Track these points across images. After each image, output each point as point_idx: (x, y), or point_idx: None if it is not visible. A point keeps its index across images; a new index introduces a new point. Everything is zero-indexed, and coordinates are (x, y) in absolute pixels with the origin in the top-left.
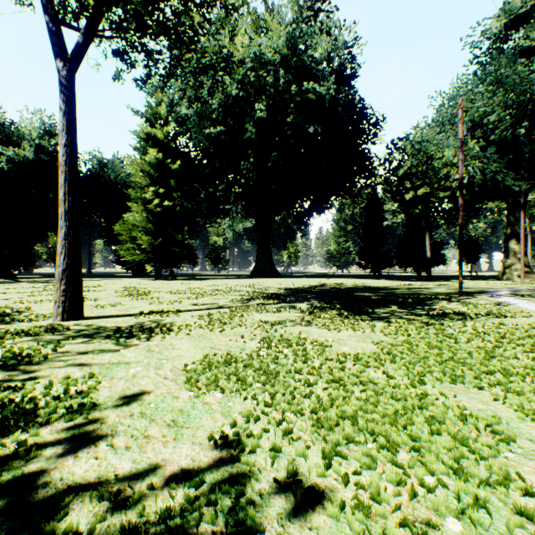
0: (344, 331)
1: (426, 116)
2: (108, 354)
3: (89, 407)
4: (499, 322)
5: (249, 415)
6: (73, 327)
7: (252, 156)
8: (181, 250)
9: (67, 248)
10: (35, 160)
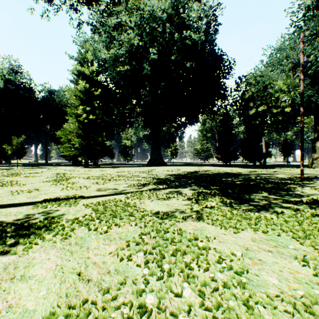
0: (243, 230)
1: (263, 60)
2: None
3: None
4: None
5: None
6: None
7: (148, 86)
8: (101, 148)
9: None
10: (4, 88)
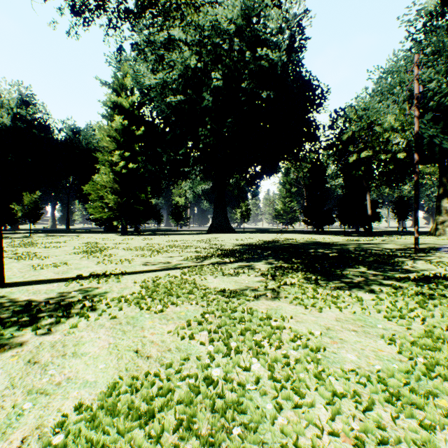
0: (327, 309)
1: (367, 86)
2: None
3: None
4: None
5: None
6: None
7: (209, 123)
8: (145, 208)
9: None
10: (12, 126)
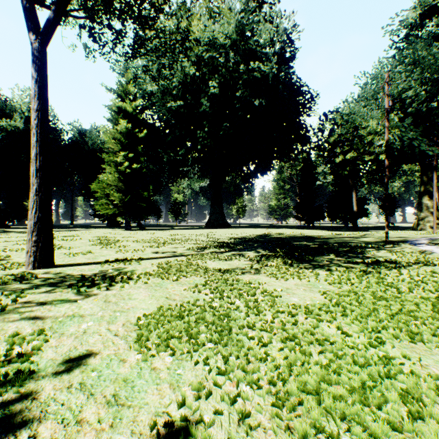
0: (291, 279)
1: (353, 92)
2: (65, 305)
3: (23, 377)
4: (431, 270)
5: (200, 389)
6: (42, 275)
7: (206, 126)
8: (147, 205)
9: (38, 203)
10: (25, 129)
